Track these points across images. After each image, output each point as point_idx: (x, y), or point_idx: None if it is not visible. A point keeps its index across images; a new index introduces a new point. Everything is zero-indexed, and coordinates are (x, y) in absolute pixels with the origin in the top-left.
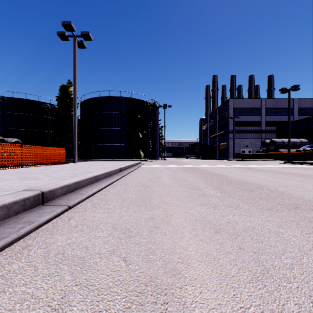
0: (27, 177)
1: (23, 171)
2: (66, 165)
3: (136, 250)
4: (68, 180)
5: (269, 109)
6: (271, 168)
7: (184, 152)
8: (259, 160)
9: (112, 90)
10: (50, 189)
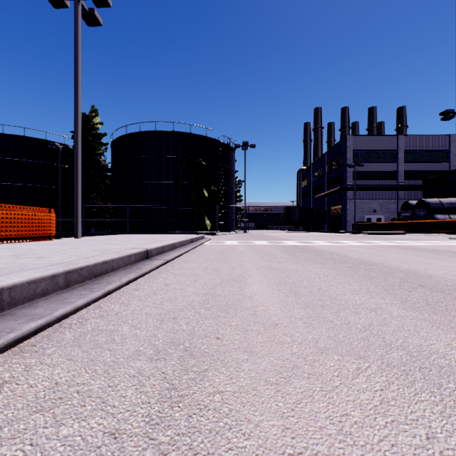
0: None
1: None
2: (41, 243)
3: None
4: None
5: (410, 153)
6: None
7: (273, 221)
8: (403, 233)
9: (161, 121)
10: None
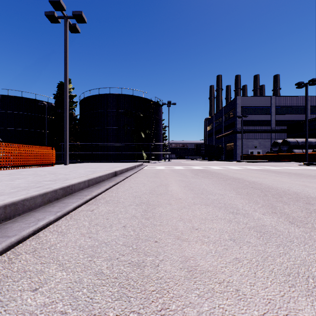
0: None
1: None
2: (50, 167)
3: None
4: None
5: (279, 108)
6: (299, 171)
7: (188, 153)
8: (272, 162)
9: (113, 87)
10: None
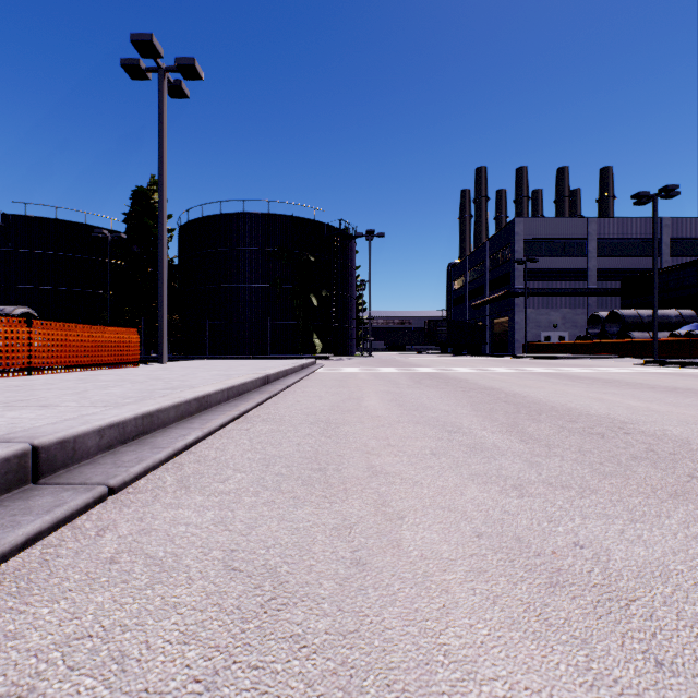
0: (25, 401)
1: (28, 384)
2: (139, 369)
3: (295, 673)
4: (124, 410)
5: (605, 243)
6: (620, 376)
7: (412, 339)
8: (586, 358)
9: (251, 199)
10: (62, 435)
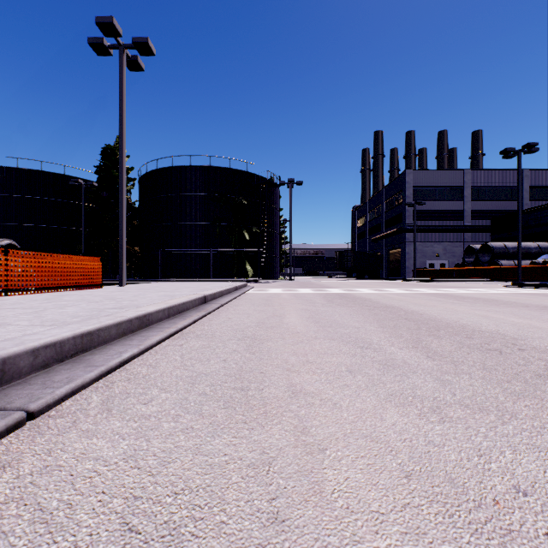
0: None
1: None
2: (100, 290)
3: None
4: (64, 329)
5: (477, 189)
6: (496, 296)
7: (324, 266)
8: (463, 281)
9: (196, 155)
10: None
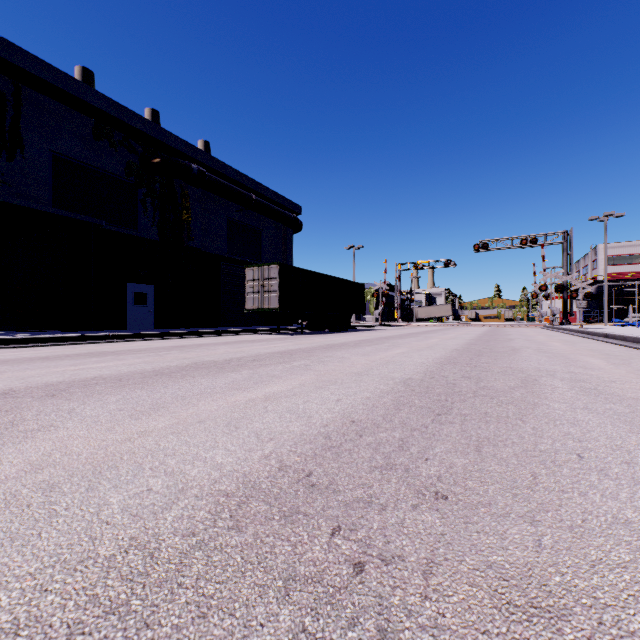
0: None
1: None
2: None
3: None
4: None
5: None
6: None
7: None
8: None
9: None
10: None
